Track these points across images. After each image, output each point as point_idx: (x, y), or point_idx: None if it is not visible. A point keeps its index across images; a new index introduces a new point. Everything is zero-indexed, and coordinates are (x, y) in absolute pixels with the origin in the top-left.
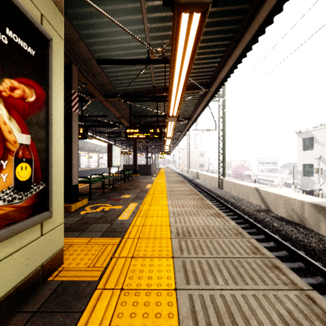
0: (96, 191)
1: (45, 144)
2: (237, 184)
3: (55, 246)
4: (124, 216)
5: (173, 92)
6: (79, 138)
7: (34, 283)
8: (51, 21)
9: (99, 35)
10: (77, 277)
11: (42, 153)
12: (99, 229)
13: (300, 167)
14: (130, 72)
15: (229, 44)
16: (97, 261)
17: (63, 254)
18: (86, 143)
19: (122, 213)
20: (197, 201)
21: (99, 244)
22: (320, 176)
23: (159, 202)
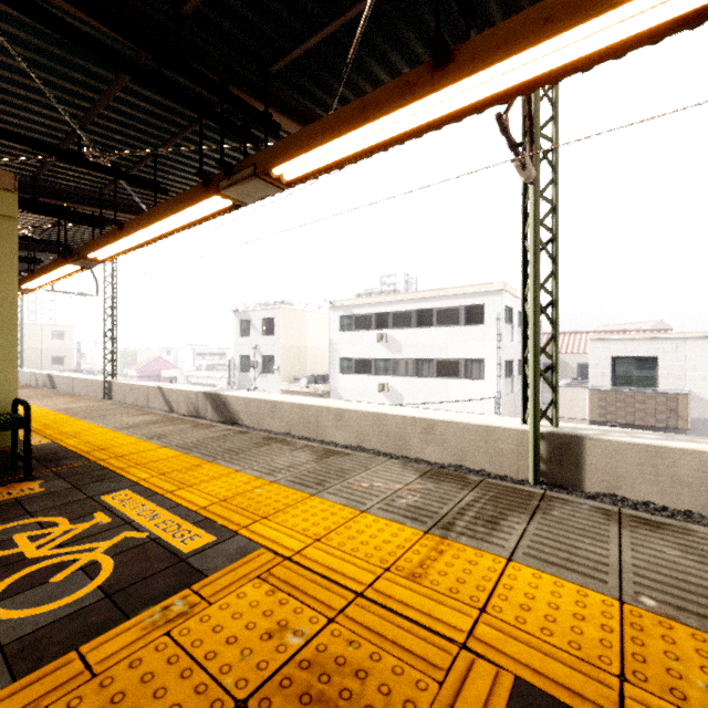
0: None
1: None
2: (135, 386)
3: None
4: None
5: (43, 279)
6: None
7: None
8: None
9: None
10: None
11: None
12: None
13: (238, 361)
14: None
15: None
16: None
17: None
18: None
19: None
20: (72, 398)
21: None
22: (256, 371)
23: None
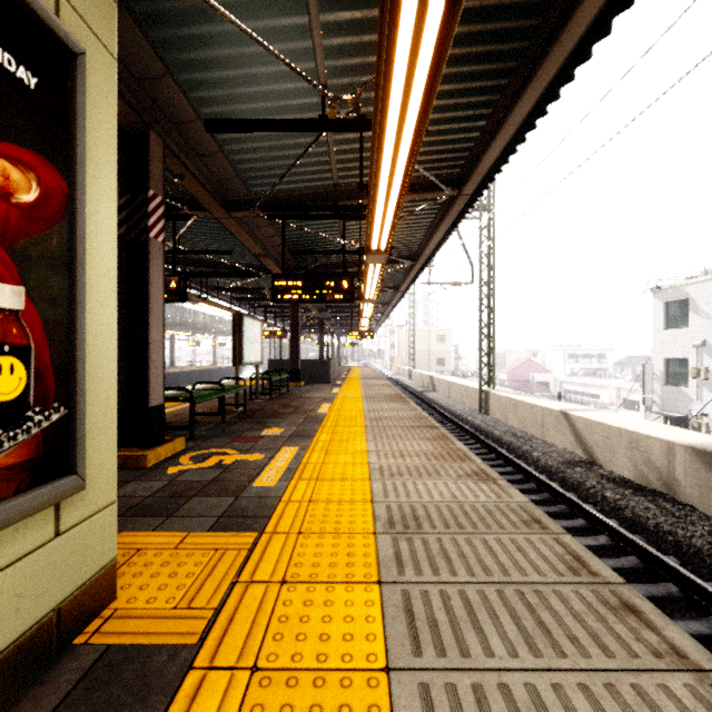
0: (207, 420)
1: (67, 310)
2: (520, 402)
3: (94, 558)
4: (267, 478)
5: (381, 194)
6: (168, 301)
7: (38, 655)
8: (83, 11)
9: (211, 65)
10: (147, 636)
11: (57, 332)
12: (207, 510)
13: (659, 366)
14: (282, 150)
15: (507, 86)
16: (198, 593)
17: (119, 575)
18: (187, 314)
19: (263, 472)
20: (434, 444)
21: (205, 548)
22: (704, 385)
23: (348, 445)
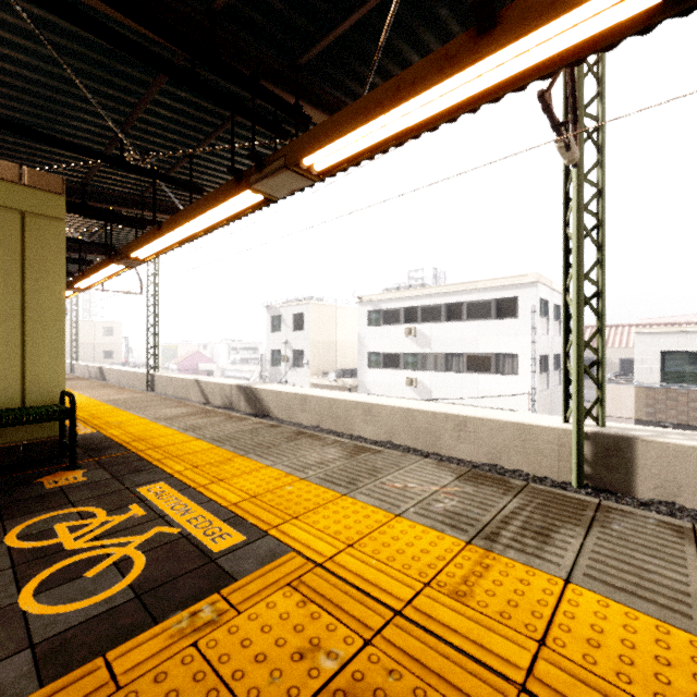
0: None
1: None
2: (175, 378)
3: None
4: None
5: (93, 278)
6: None
7: None
8: None
9: None
10: None
11: None
12: None
13: (269, 355)
14: None
15: None
16: None
17: None
18: None
19: None
20: (117, 390)
21: None
22: (287, 365)
23: None
